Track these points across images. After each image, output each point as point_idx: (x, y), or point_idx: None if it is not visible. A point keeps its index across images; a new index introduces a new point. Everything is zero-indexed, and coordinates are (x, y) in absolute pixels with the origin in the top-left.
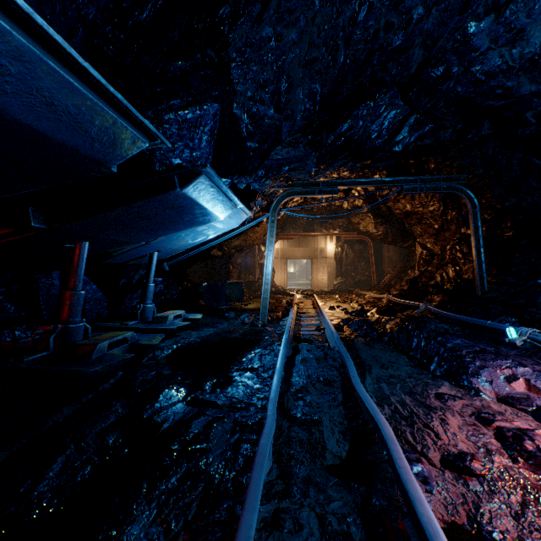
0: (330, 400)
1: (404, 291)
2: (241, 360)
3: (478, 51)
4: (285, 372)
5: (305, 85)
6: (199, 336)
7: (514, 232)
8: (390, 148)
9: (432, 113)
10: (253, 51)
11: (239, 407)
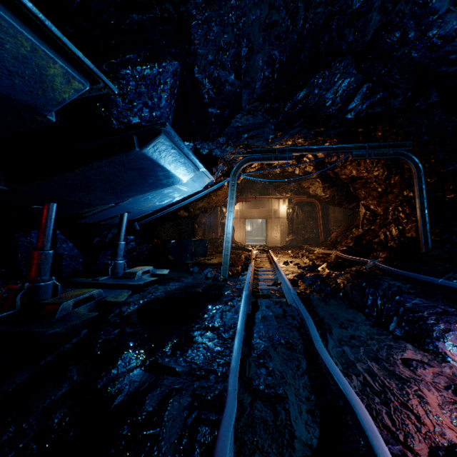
0: (294, 368)
1: (350, 247)
2: (203, 317)
3: (437, 14)
4: (245, 332)
5: (264, 52)
6: (165, 290)
7: (456, 194)
8: (343, 115)
9: (385, 80)
10: (213, 10)
11: (199, 374)
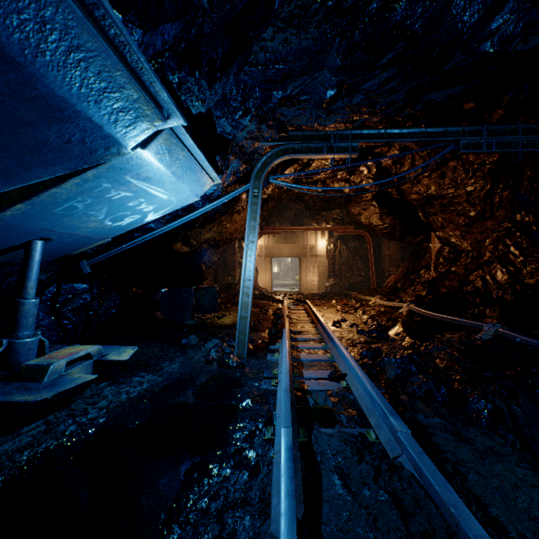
0: None
1: (422, 297)
2: None
3: None
4: None
5: None
6: (114, 401)
7: None
8: (479, 43)
9: None
10: None
11: None
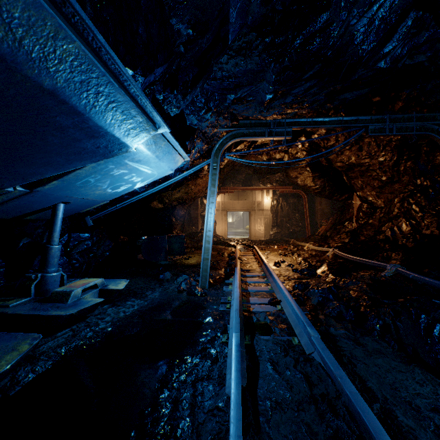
0: None
1: (345, 243)
2: (158, 397)
3: None
4: None
5: None
6: (115, 317)
7: None
8: (376, 62)
9: None
10: None
11: None
